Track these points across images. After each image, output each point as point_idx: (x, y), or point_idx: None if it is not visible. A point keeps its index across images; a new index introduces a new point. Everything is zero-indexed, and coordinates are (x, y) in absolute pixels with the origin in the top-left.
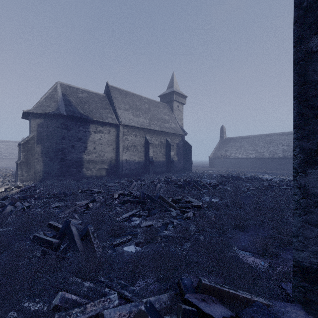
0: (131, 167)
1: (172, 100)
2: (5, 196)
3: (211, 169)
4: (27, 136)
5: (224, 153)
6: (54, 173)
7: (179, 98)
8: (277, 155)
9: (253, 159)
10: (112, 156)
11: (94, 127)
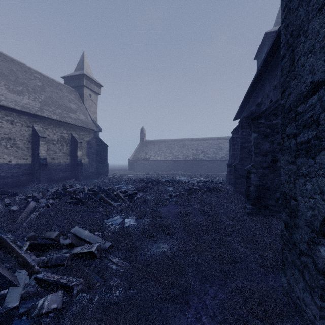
0: (1, 173)
1: (82, 85)
2: None
3: (131, 172)
4: None
5: (144, 155)
6: None
7: (91, 85)
8: (188, 158)
9: (170, 162)
10: None
11: None
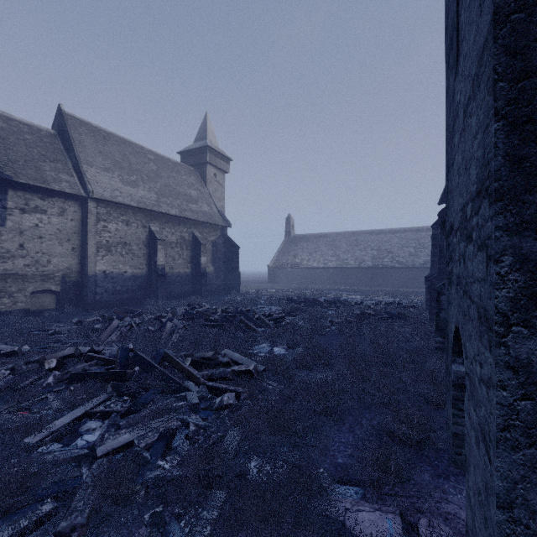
0: (117, 287)
1: (205, 162)
2: None
3: (272, 286)
4: None
5: (292, 259)
6: None
7: (217, 160)
8: (365, 263)
9: (333, 270)
10: (69, 265)
11: (20, 199)
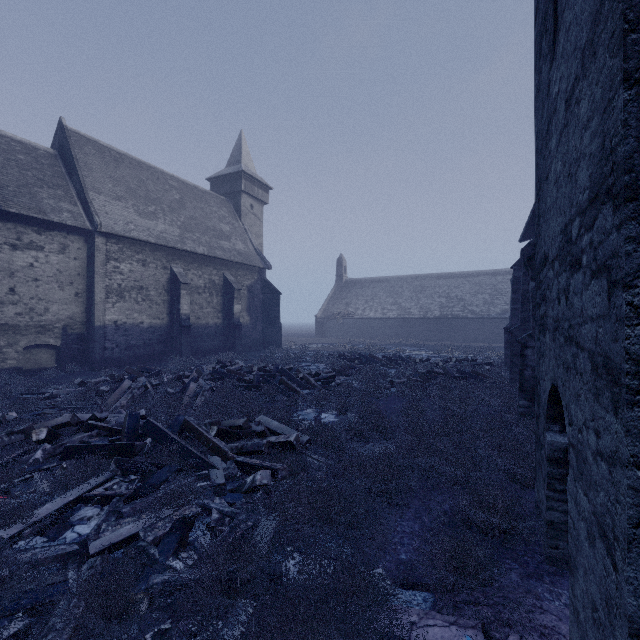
0: (131, 341)
1: (239, 190)
2: None
3: (321, 340)
4: None
5: (345, 308)
6: None
7: (253, 188)
8: (431, 313)
9: (393, 321)
10: (72, 314)
11: (10, 233)
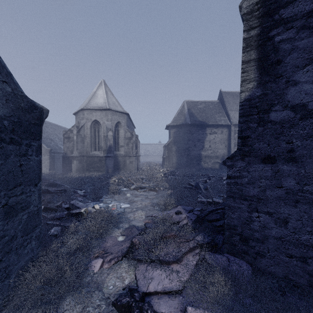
0: None
1: None
2: (165, 173)
3: None
4: (168, 141)
5: None
6: (183, 164)
7: None
8: None
9: None
10: (224, 152)
11: (209, 130)
